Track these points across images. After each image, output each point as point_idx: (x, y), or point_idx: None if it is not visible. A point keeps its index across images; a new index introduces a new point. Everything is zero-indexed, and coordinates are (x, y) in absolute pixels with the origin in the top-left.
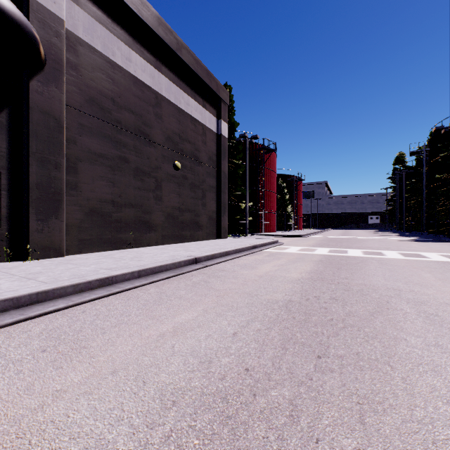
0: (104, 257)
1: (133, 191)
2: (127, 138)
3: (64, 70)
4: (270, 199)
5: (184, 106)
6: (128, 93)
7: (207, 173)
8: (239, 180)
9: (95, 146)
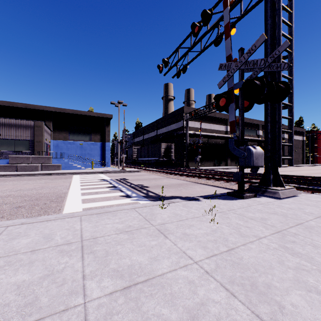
0: None
1: None
2: None
3: None
4: (320, 151)
5: (296, 138)
6: None
7: (300, 150)
8: (306, 146)
9: (287, 151)
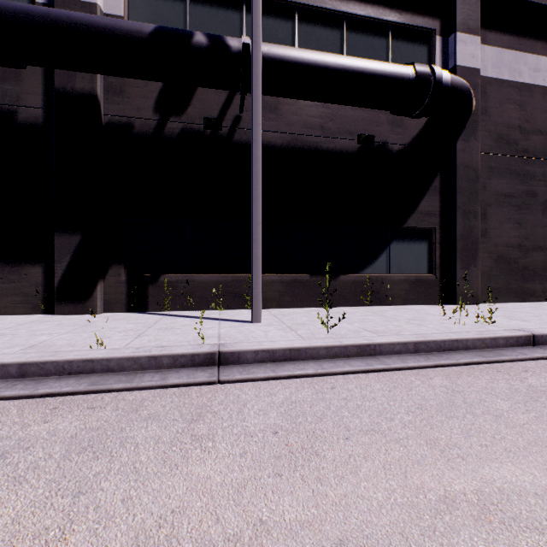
0: (537, 309)
1: (541, 231)
2: (534, 166)
3: (479, 119)
4: None
5: None
6: (535, 111)
7: None
8: None
9: (502, 186)
